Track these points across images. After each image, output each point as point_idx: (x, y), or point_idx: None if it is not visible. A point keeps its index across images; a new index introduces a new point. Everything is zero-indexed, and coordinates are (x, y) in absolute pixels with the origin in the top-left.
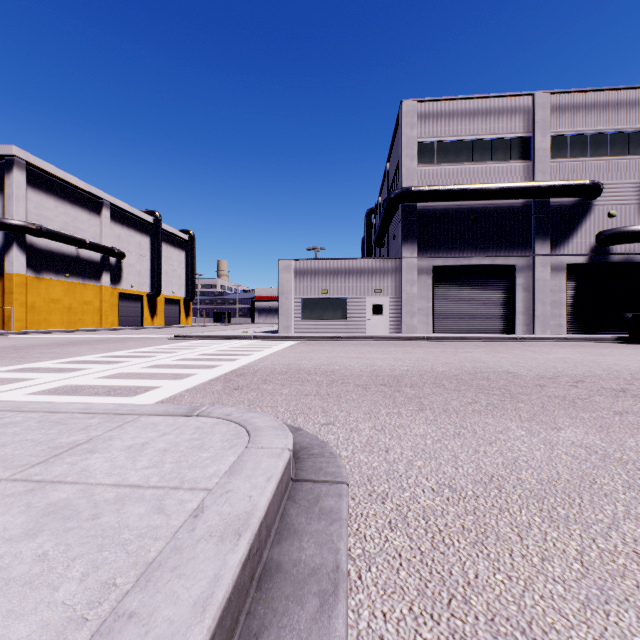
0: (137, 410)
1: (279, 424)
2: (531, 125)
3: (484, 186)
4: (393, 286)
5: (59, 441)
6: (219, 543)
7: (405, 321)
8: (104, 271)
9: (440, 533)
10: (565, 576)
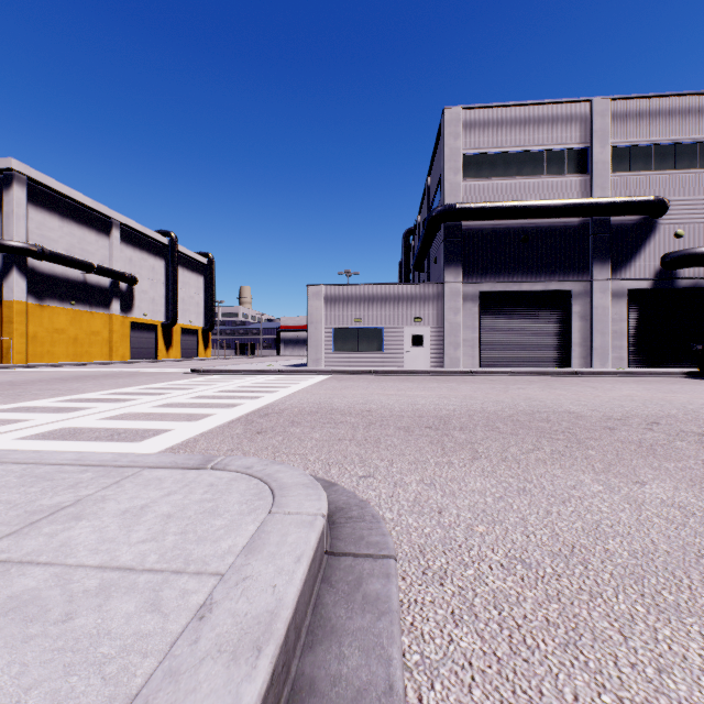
0: (139, 461)
1: (310, 480)
2: (589, 135)
3: (536, 203)
4: (435, 314)
5: (39, 503)
6: (231, 664)
7: (448, 353)
8: (114, 298)
9: (519, 629)
10: (694, 698)
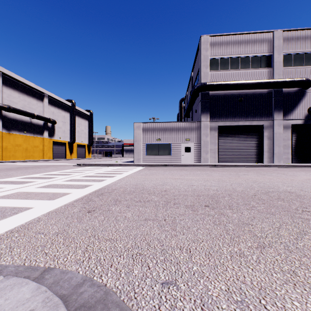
0: None
1: None
2: (272, 48)
3: (247, 81)
4: (196, 137)
5: None
6: None
7: (203, 156)
8: (45, 130)
9: None
10: None
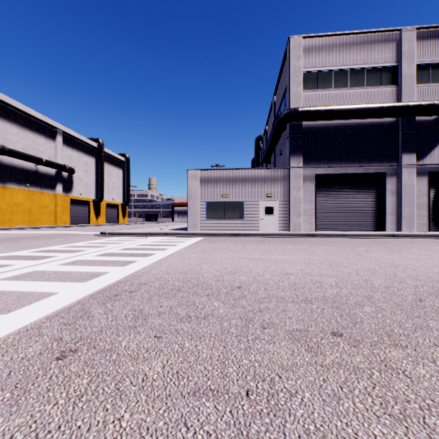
0: None
1: None
2: (398, 56)
3: (360, 106)
4: (282, 191)
5: None
6: None
7: (292, 220)
8: (58, 182)
9: None
10: None
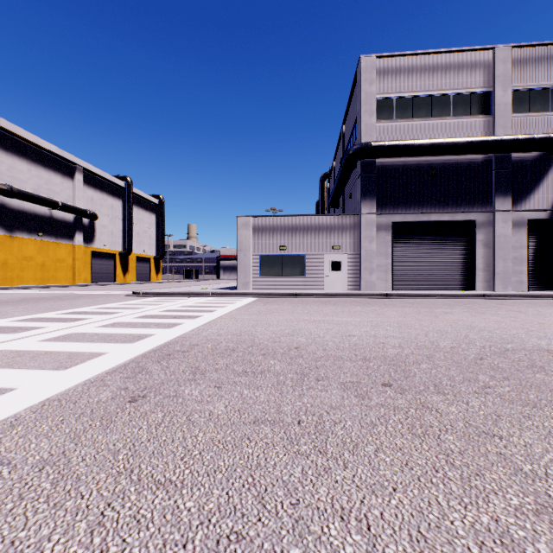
0: None
1: None
2: (491, 80)
3: (445, 140)
4: (351, 242)
5: None
6: None
7: (364, 277)
8: (77, 231)
9: None
10: None
